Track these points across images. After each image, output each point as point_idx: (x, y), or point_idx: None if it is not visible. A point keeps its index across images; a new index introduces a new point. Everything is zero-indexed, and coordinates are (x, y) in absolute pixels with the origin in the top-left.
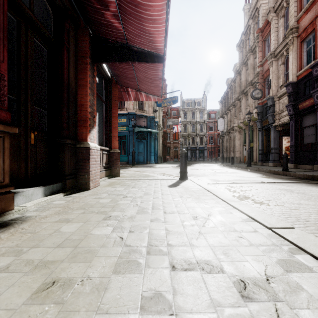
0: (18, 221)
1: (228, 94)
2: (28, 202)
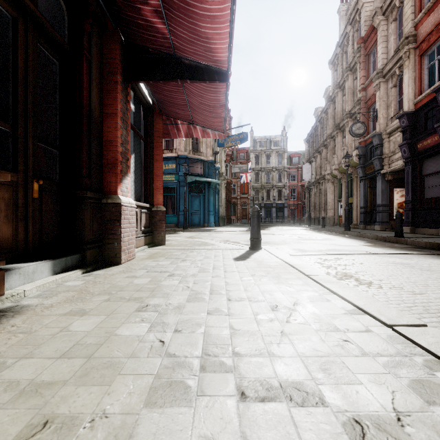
0: (9, 313)
1: (317, 129)
2: (27, 283)
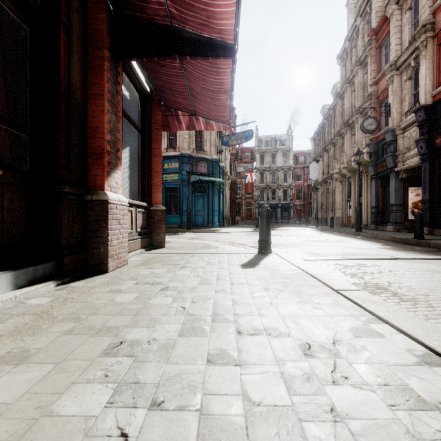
0: None
1: (324, 127)
2: None
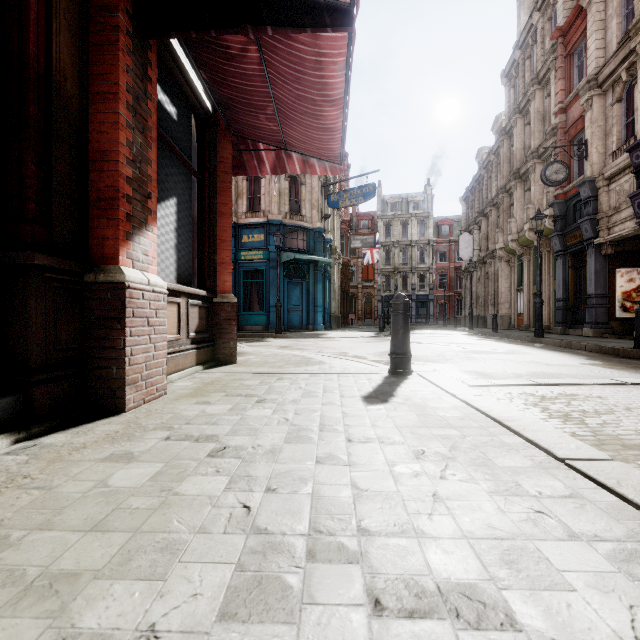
0: None
1: (481, 181)
2: None
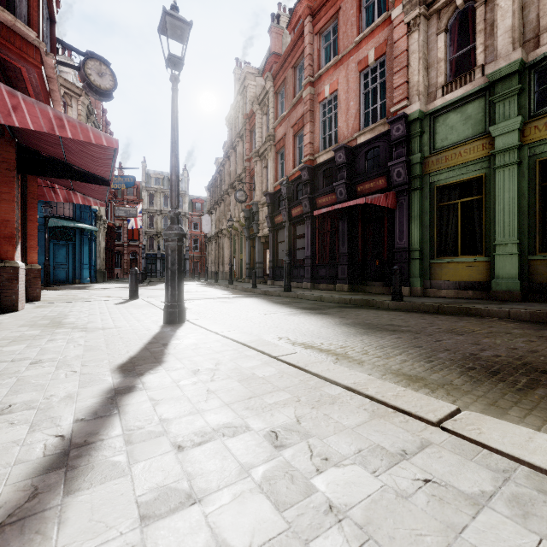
0: None
1: (217, 180)
2: None
